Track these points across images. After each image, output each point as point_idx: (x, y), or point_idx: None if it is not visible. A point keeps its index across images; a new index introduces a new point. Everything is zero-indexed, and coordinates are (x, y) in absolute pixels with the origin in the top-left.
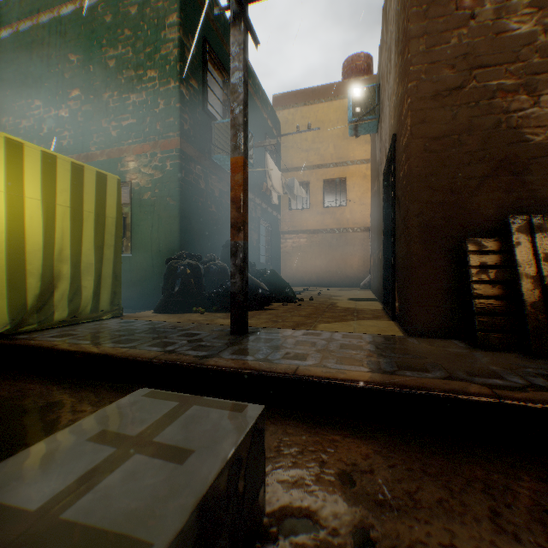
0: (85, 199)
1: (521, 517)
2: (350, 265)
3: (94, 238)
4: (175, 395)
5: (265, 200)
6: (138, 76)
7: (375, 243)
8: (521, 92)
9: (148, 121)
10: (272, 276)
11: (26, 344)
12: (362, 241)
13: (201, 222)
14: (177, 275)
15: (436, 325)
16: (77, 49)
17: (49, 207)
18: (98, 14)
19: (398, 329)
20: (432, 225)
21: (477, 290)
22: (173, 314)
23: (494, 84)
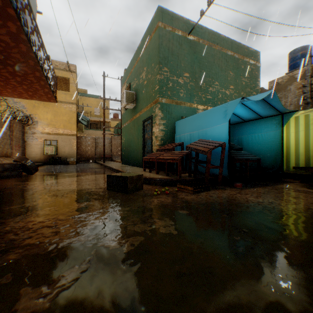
0: None
1: None
2: None
3: None
4: None
5: None
6: (250, 91)
7: None
8: None
9: None
10: None
11: None
12: None
13: None
14: None
15: None
16: (232, 70)
17: None
18: (239, 62)
19: None
20: None
21: None
22: None
23: None
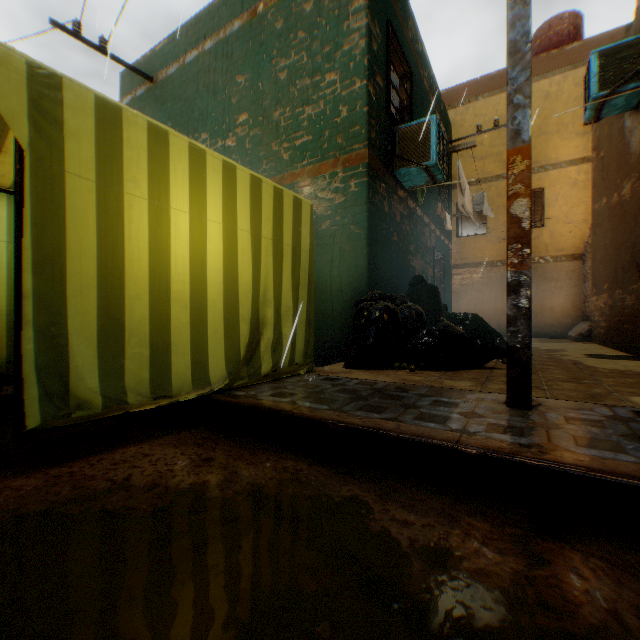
0: (283, 229)
1: None
2: (549, 307)
3: (291, 276)
4: None
5: (438, 225)
6: (314, 84)
7: (620, 274)
8: None
9: (327, 135)
10: (476, 322)
11: (256, 405)
12: (569, 273)
13: (385, 254)
14: (374, 321)
15: None
16: (244, 68)
17: (255, 240)
18: (266, 24)
19: None
20: None
21: None
22: (371, 370)
23: None
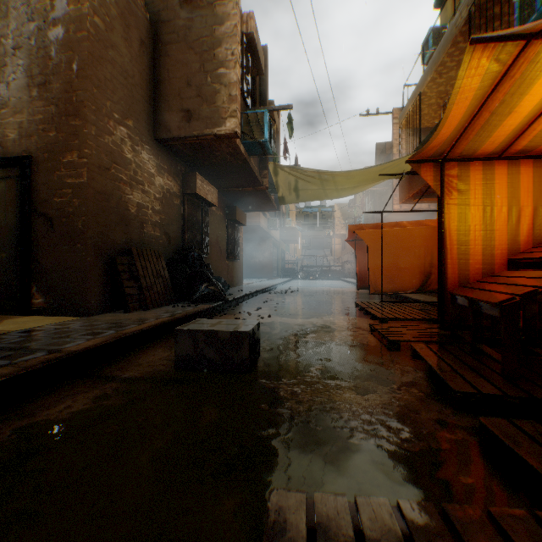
0: None
1: None
2: None
3: None
4: (185, 325)
5: None
6: None
7: None
8: (129, 186)
9: None
10: None
11: None
12: None
13: None
14: None
15: (100, 307)
16: None
17: None
18: None
19: (63, 317)
20: (99, 245)
21: (126, 283)
22: None
23: (121, 176)
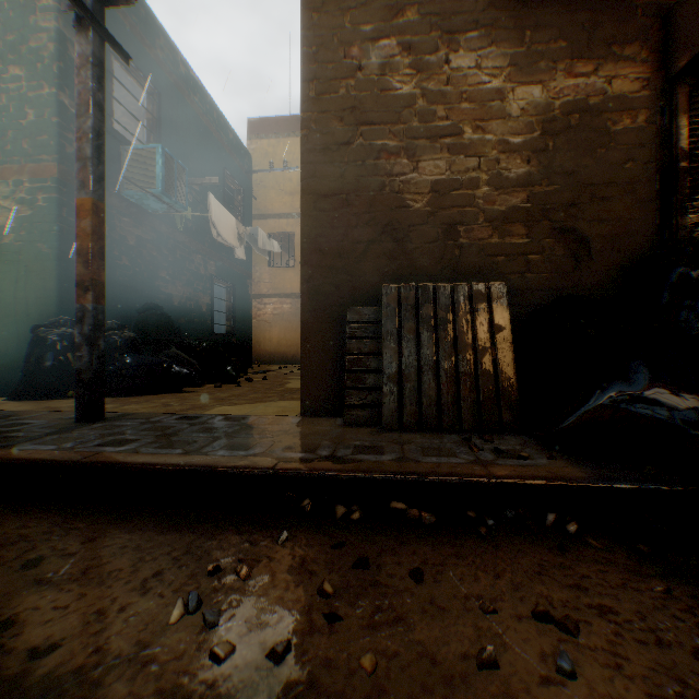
0: None
1: (178, 575)
2: None
3: None
4: None
5: (224, 254)
6: None
7: None
8: (404, 155)
9: (13, 135)
10: (208, 350)
11: None
12: None
13: None
14: (46, 348)
15: (326, 403)
16: None
17: None
18: None
19: None
20: (322, 292)
21: (351, 363)
22: (36, 401)
23: (380, 143)
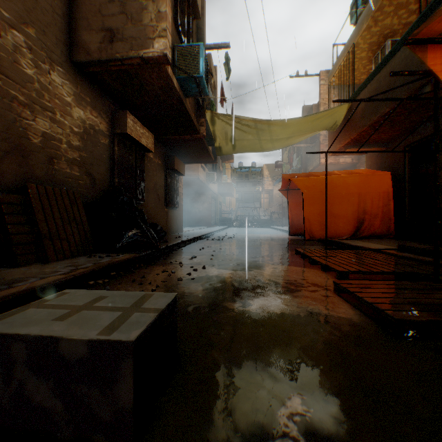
0: None
1: None
2: None
3: None
4: (12, 312)
5: None
6: None
7: None
8: (29, 109)
9: None
10: None
11: None
12: None
13: None
14: None
15: None
16: None
17: None
18: None
19: None
20: None
21: (15, 229)
22: None
23: (15, 93)
